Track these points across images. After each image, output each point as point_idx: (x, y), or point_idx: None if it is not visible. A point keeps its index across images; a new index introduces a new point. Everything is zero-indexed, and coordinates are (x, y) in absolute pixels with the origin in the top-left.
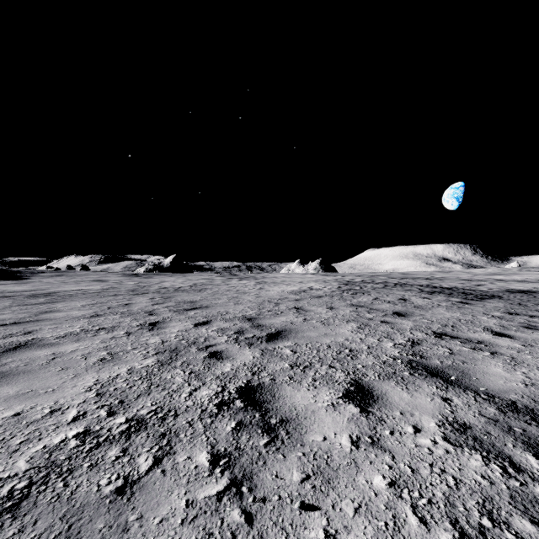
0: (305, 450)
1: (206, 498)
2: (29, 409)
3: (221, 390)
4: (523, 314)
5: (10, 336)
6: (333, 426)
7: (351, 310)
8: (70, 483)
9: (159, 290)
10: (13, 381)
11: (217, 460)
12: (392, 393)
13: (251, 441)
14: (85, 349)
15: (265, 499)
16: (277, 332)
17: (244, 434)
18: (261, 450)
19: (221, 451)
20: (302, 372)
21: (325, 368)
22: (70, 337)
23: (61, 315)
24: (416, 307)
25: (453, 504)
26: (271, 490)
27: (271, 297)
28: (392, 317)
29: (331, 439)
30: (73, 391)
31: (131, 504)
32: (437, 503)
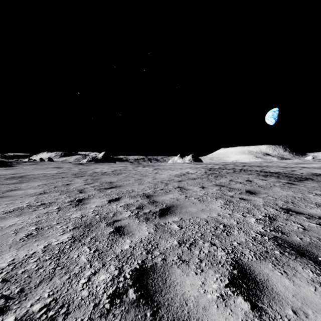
0: None
1: None
2: None
3: (117, 274)
4: None
5: None
6: None
7: (217, 189)
8: None
9: (92, 174)
10: None
11: None
12: (274, 279)
13: None
14: (20, 224)
15: None
16: (167, 207)
17: None
18: None
19: None
20: (189, 250)
21: (207, 245)
22: (15, 212)
23: (20, 192)
24: (260, 187)
25: None
26: None
27: (163, 179)
28: (246, 194)
29: None
30: None
31: None
32: None
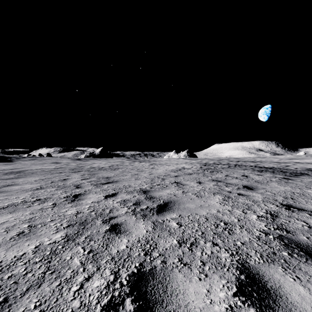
0: None
1: None
2: None
3: (113, 279)
4: None
5: None
6: None
7: (214, 184)
8: None
9: (89, 169)
10: None
11: None
12: (287, 287)
13: None
14: (13, 221)
15: None
16: (164, 203)
17: None
18: None
19: None
20: (190, 251)
21: (209, 246)
22: (9, 208)
23: (16, 188)
24: (257, 182)
25: None
26: None
27: (159, 174)
28: (244, 190)
29: None
30: None
31: None
32: None
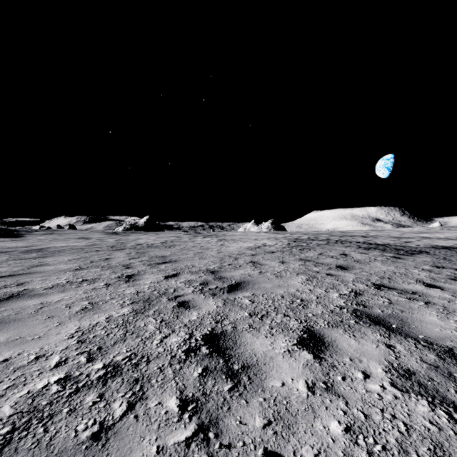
0: (265, 395)
1: (176, 444)
2: (16, 355)
3: (188, 337)
4: (449, 267)
5: (5, 287)
6: (290, 372)
7: (300, 264)
8: (49, 429)
9: (135, 246)
10: (4, 328)
11: (186, 405)
12: (341, 340)
13: (216, 387)
14: (69, 299)
15: (231, 446)
16: (237, 283)
17: (210, 380)
18: (225, 395)
19: (189, 397)
20: (260, 320)
21: (280, 317)
22: (57, 288)
23: (50, 268)
24: (356, 261)
25: (406, 451)
26: (236, 436)
27: (231, 253)
28: (336, 270)
29: (289, 384)
30: (57, 338)
31: (106, 451)
32: (391, 449)
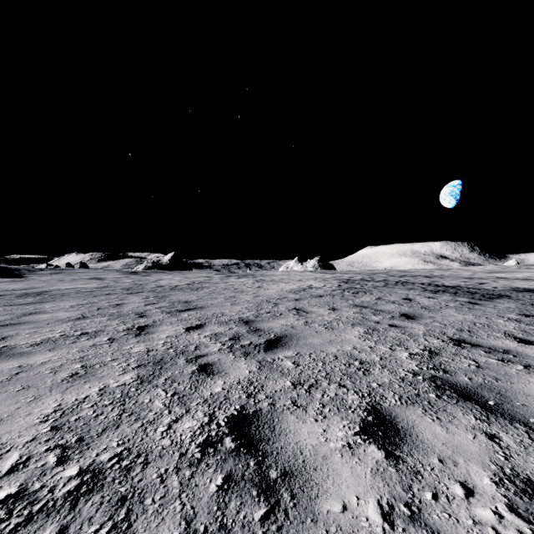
0: (318, 530)
1: None
2: None
3: (207, 421)
4: None
5: None
6: (353, 484)
7: (355, 311)
8: None
9: (155, 288)
10: None
11: None
12: (422, 427)
13: (242, 513)
14: (58, 361)
15: None
16: (276, 338)
17: (233, 499)
18: (256, 530)
19: (198, 533)
20: (307, 394)
21: (334, 387)
22: (46, 344)
23: (46, 317)
24: (423, 308)
25: None
26: None
27: (270, 297)
28: (401, 319)
29: (353, 508)
30: (25, 422)
31: None
32: None
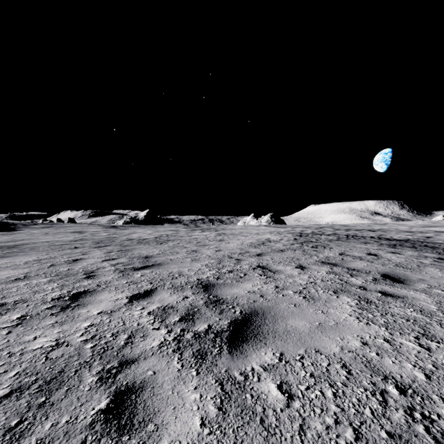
0: None
1: None
2: None
3: None
4: None
5: None
6: None
7: (327, 270)
8: None
9: (123, 242)
10: None
11: None
12: None
13: None
14: None
15: None
16: (244, 317)
17: None
18: None
19: None
20: None
21: None
22: None
23: None
24: (400, 267)
25: None
26: None
27: (231, 251)
28: (388, 283)
29: None
30: None
31: None
32: None
